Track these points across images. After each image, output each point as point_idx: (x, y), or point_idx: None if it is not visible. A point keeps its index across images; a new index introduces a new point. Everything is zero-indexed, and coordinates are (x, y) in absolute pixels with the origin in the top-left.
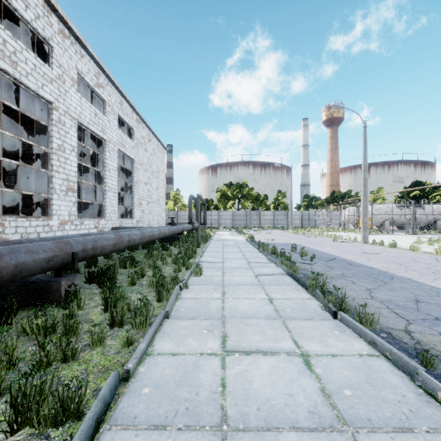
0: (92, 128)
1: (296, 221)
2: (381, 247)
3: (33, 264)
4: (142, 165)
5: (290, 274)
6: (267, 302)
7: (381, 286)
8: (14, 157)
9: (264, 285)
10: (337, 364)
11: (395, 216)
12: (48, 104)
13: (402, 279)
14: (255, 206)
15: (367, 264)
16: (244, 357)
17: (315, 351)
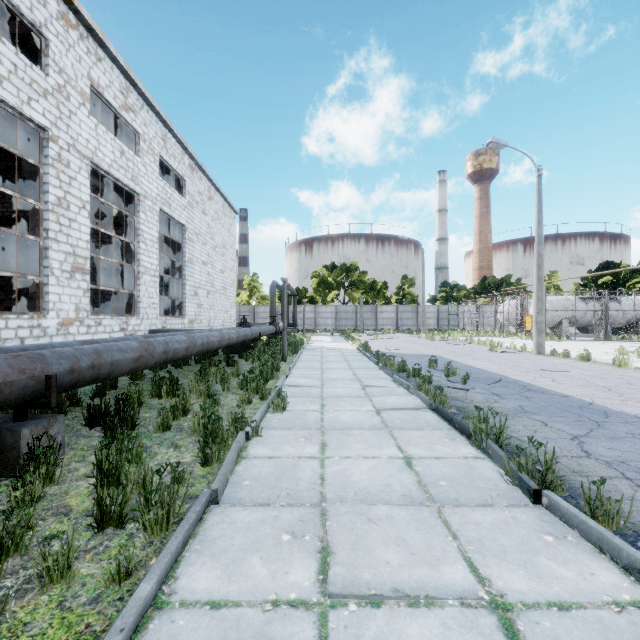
0: (116, 174)
1: (430, 321)
2: (566, 360)
3: None
4: (198, 235)
5: (435, 408)
6: (403, 466)
7: (595, 432)
8: (2, 222)
9: (394, 429)
10: (579, 634)
11: (578, 313)
12: (40, 131)
13: (625, 417)
14: (370, 298)
15: (556, 390)
16: (368, 615)
17: (519, 594)
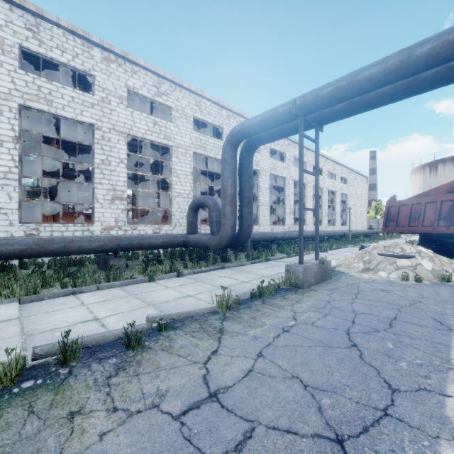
0: (331, 189)
1: None
2: None
3: (340, 234)
4: (351, 195)
5: None
6: None
7: None
8: None
9: None
10: None
11: None
12: (321, 188)
13: None
14: None
15: None
16: None
17: None
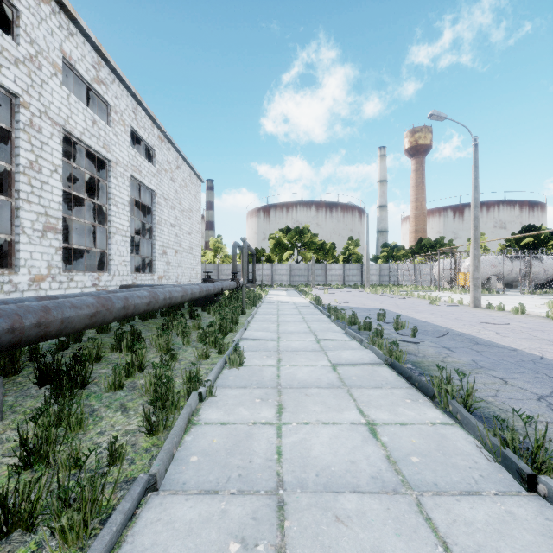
0: (88, 141)
1: (373, 277)
2: (502, 312)
3: None
4: (167, 200)
5: (390, 364)
6: (367, 435)
7: None
8: None
9: (352, 388)
10: None
11: (505, 271)
12: (11, 97)
13: None
14: (320, 257)
15: (503, 343)
16: None
17: None
